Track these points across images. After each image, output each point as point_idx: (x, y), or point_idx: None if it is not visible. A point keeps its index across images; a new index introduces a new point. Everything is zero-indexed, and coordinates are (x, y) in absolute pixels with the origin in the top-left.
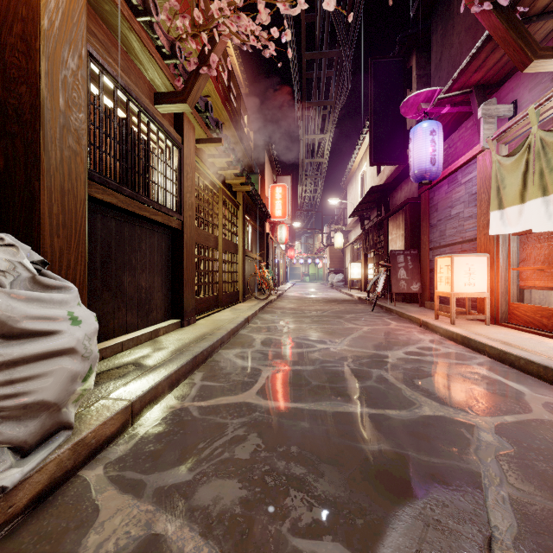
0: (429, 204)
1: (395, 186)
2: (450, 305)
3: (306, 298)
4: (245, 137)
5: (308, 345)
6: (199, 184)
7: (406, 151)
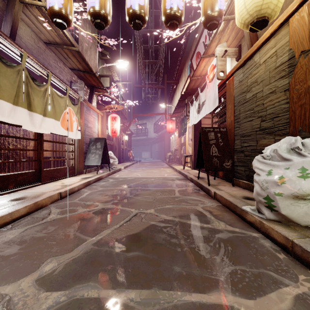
0: None
1: None
2: None
3: None
4: None
5: None
6: None
7: None
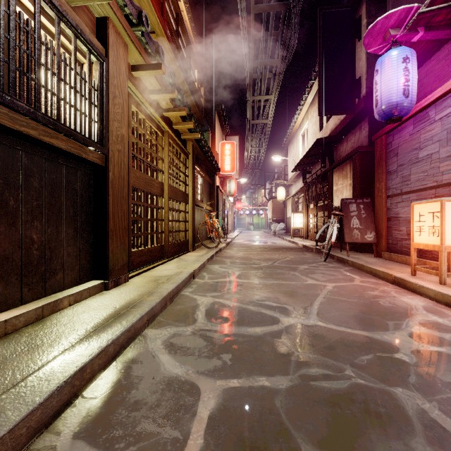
0: (385, 149)
1: (339, 138)
2: (439, 261)
3: (253, 246)
4: (196, 91)
5: (269, 317)
6: (137, 120)
7: (355, 100)
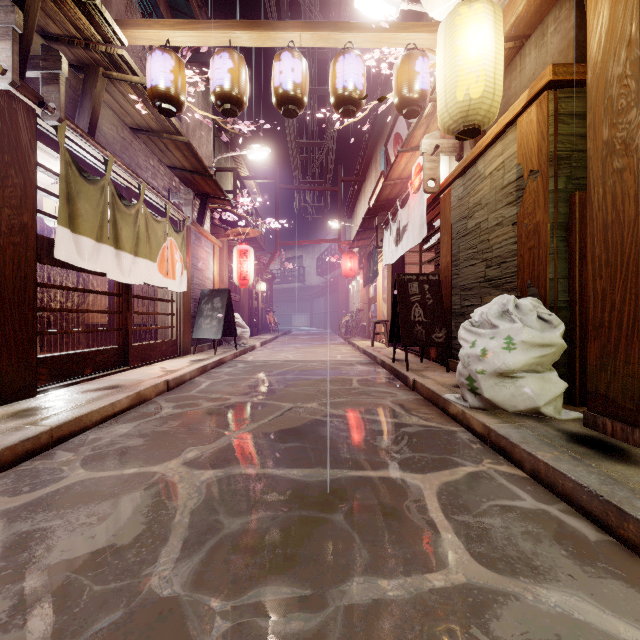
0: None
1: None
2: None
3: None
4: None
5: None
6: None
7: None
